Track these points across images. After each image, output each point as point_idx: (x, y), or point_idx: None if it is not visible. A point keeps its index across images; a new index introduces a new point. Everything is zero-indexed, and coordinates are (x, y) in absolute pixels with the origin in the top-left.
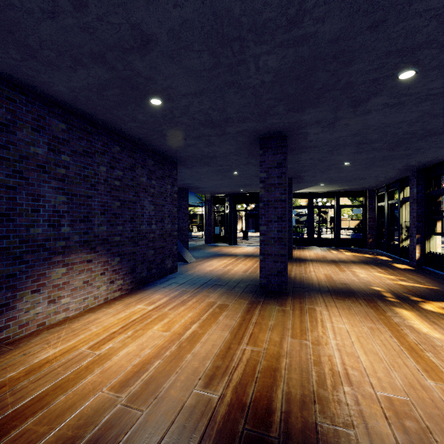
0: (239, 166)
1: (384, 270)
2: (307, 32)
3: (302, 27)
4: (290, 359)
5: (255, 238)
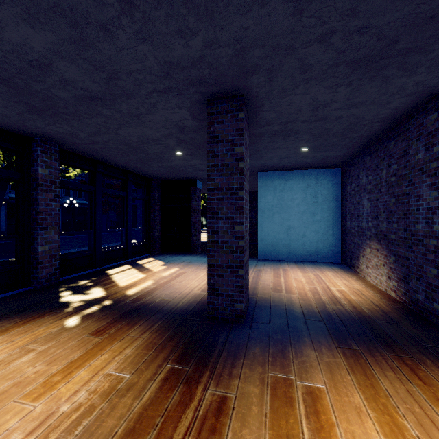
0: None
1: None
2: None
3: None
4: None
5: None
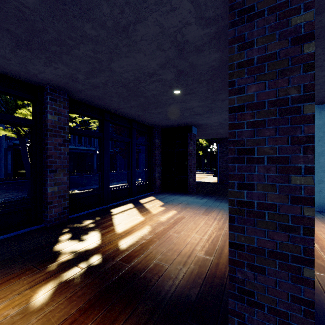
0: None
1: None
2: None
3: None
4: None
5: None
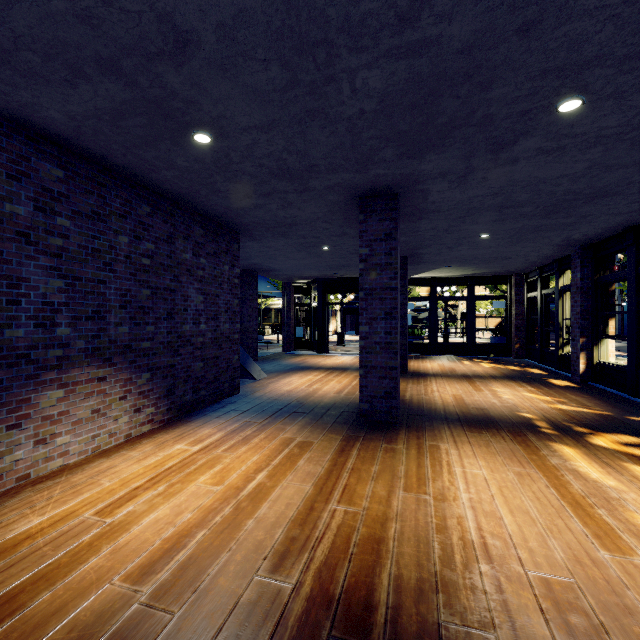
0: (331, 239)
1: (537, 388)
2: (427, 36)
3: (419, 27)
4: (401, 524)
5: (355, 343)
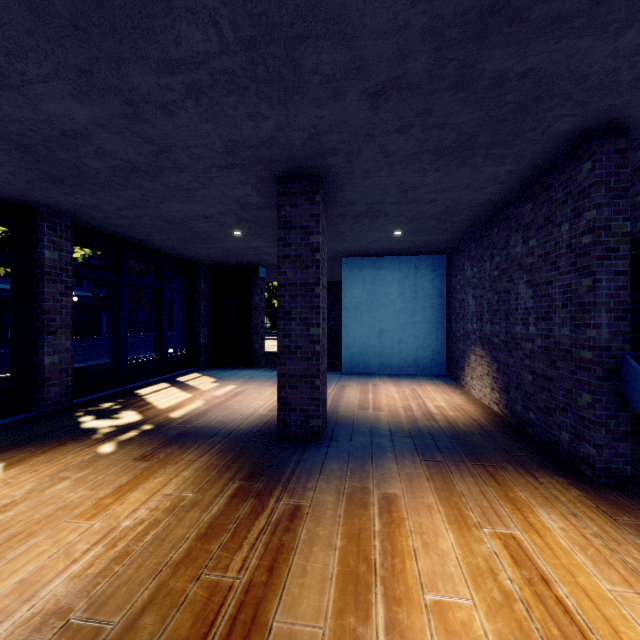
0: (435, 57)
1: None
2: None
3: None
4: None
5: None
